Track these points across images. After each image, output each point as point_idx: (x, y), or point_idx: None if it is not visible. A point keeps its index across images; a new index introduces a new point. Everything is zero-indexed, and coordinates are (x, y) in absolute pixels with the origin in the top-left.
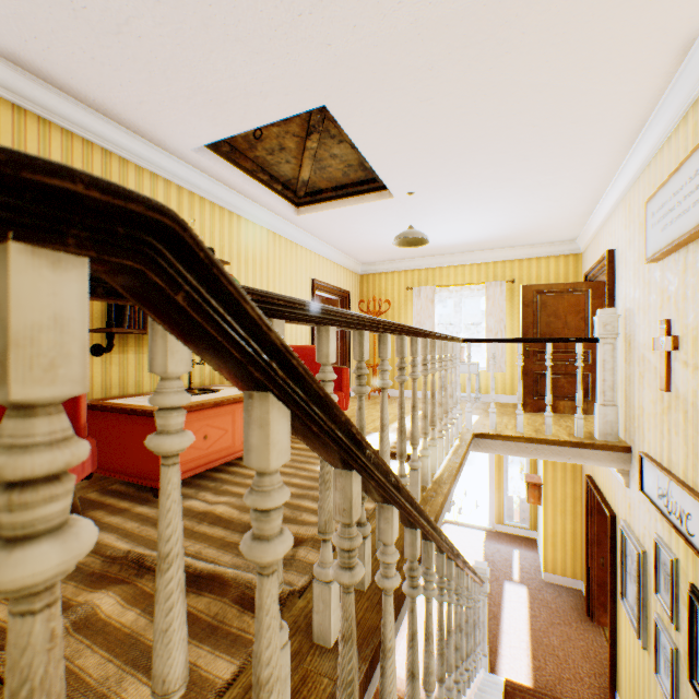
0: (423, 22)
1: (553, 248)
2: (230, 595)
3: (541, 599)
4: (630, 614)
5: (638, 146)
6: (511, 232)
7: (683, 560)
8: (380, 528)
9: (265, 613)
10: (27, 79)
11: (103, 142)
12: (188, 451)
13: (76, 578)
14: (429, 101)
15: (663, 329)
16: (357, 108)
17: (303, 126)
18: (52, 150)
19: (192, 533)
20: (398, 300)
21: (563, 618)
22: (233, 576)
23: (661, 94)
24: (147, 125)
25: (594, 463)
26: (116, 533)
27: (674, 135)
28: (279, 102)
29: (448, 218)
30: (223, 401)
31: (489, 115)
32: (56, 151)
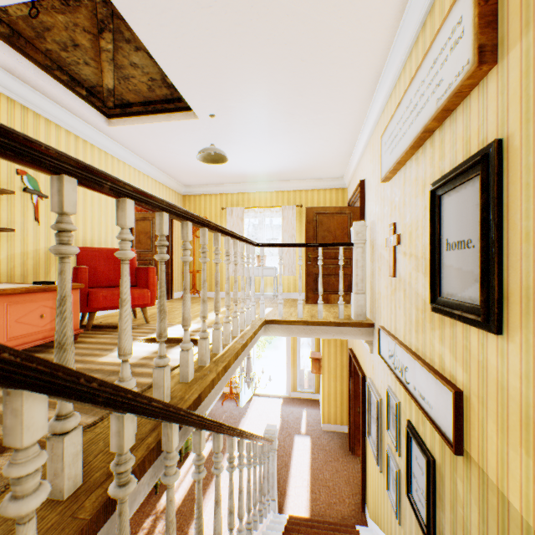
0: None
1: (328, 183)
2: None
3: (320, 444)
4: (373, 447)
5: (377, 95)
6: (298, 166)
7: (403, 403)
8: (7, 426)
9: None
10: None
11: None
12: None
13: None
14: (210, 9)
15: (392, 230)
16: (139, 1)
17: (92, 19)
18: None
19: None
20: (215, 218)
21: (333, 456)
22: None
23: (390, 48)
24: None
25: (351, 337)
26: None
27: (398, 83)
28: None
29: (249, 147)
30: None
31: (266, 39)
32: None
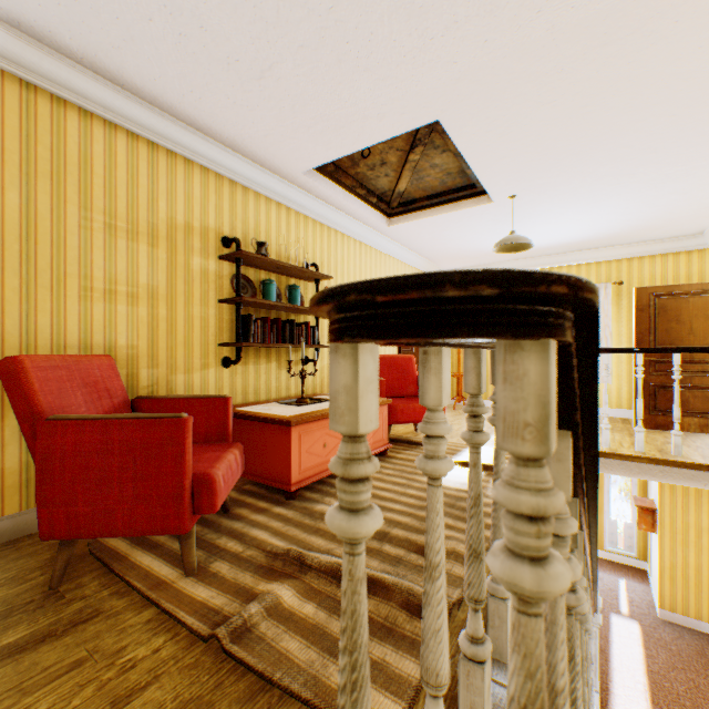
0: (560, 27)
1: (671, 244)
2: (395, 600)
3: (657, 638)
4: None
5: None
6: (621, 229)
7: None
8: None
9: (559, 627)
10: (179, 126)
11: (230, 174)
12: (311, 458)
13: (250, 568)
14: (552, 103)
15: None
16: (472, 119)
17: (408, 140)
18: (194, 186)
19: (333, 536)
20: None
21: (687, 663)
22: (392, 581)
23: None
24: (267, 154)
25: None
26: (267, 530)
27: None
28: (393, 121)
29: (549, 219)
30: None
31: (618, 110)
32: (196, 186)
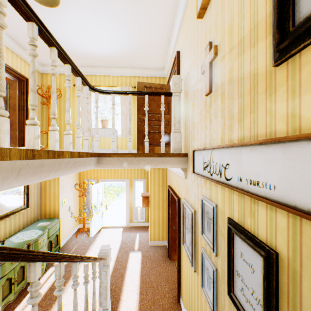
0: None
1: (154, 72)
2: None
3: (148, 256)
4: (188, 252)
5: None
6: (132, 50)
7: (221, 204)
8: None
9: None
10: None
11: None
12: None
13: None
14: None
15: (208, 49)
16: None
17: None
18: None
19: None
20: None
21: (157, 263)
22: None
23: None
24: None
25: (170, 166)
26: None
27: None
28: None
29: (88, 17)
30: None
31: None
32: None
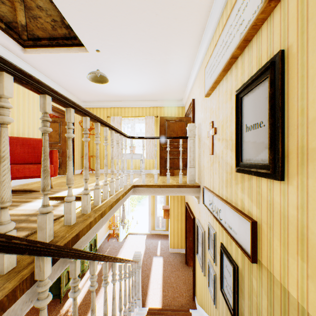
0: None
1: (173, 103)
2: None
3: (168, 261)
4: (200, 261)
5: (202, 44)
6: (155, 91)
7: (218, 232)
8: None
9: None
10: None
11: None
12: None
13: None
14: None
15: (211, 125)
16: None
17: None
18: None
19: None
20: None
21: (176, 268)
22: None
23: (210, 11)
24: None
25: (186, 194)
26: None
27: (215, 34)
28: None
29: (123, 76)
30: None
31: None
32: None
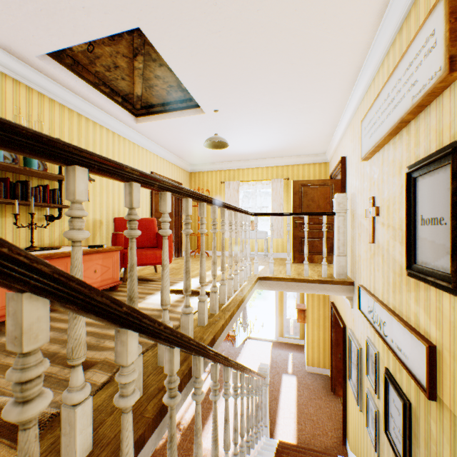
0: None
1: (312, 158)
2: None
3: (304, 383)
4: (353, 389)
5: (357, 86)
6: (286, 145)
7: (381, 353)
8: (117, 351)
9: None
10: None
11: None
12: None
13: None
14: (218, 33)
15: (371, 203)
16: (165, 33)
17: (129, 48)
18: None
19: None
20: (215, 190)
21: (317, 395)
22: (2, 405)
23: (369, 47)
24: None
25: (333, 293)
26: None
27: (377, 76)
28: (101, 19)
29: (244, 133)
30: (54, 255)
31: (262, 51)
32: None
